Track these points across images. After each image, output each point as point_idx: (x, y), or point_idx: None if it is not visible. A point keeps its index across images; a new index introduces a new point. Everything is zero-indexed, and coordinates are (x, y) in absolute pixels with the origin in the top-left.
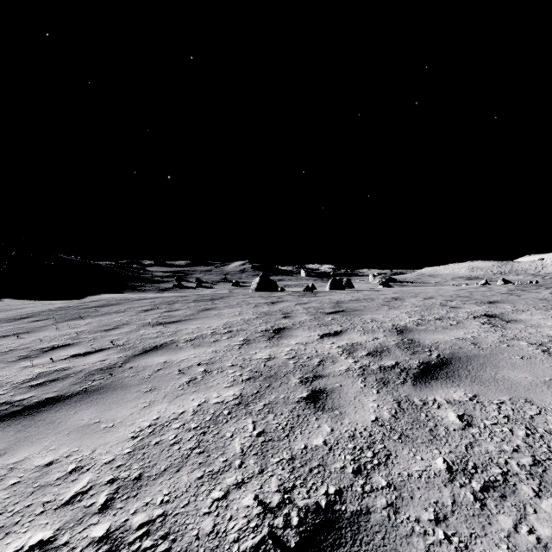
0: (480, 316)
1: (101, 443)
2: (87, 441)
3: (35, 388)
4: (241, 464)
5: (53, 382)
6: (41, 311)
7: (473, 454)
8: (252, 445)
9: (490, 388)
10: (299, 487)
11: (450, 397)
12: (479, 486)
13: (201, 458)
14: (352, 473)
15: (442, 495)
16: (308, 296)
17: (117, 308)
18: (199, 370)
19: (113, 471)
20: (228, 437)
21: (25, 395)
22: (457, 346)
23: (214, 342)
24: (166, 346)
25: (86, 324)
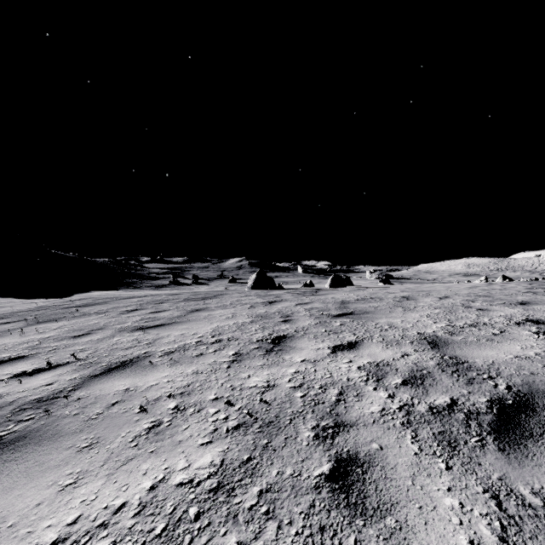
0: (524, 323)
1: None
2: None
3: None
4: None
5: None
6: (17, 311)
7: None
8: None
9: None
10: None
11: None
12: None
13: None
14: None
15: None
16: (308, 294)
17: (100, 308)
18: (169, 406)
19: None
20: None
21: None
22: (526, 370)
23: (197, 357)
24: (136, 362)
25: (57, 328)
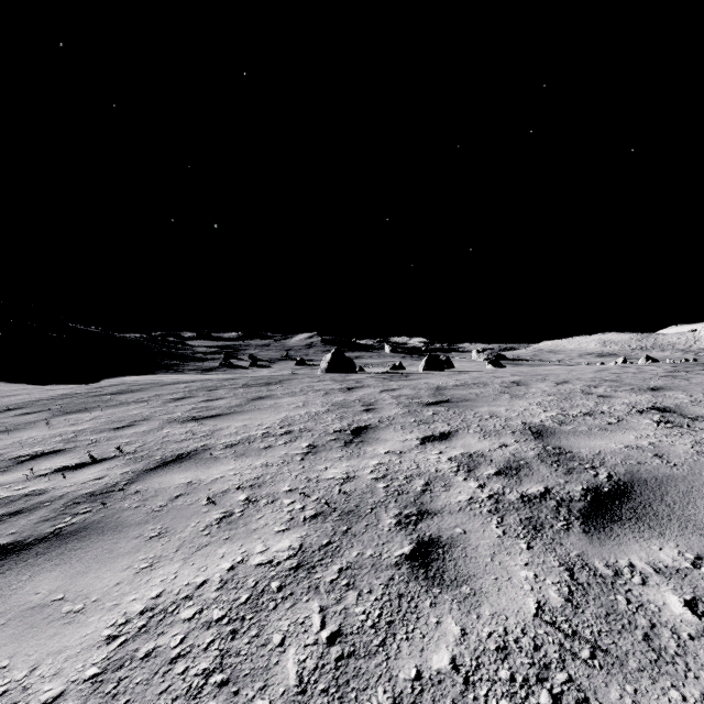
0: (648, 411)
1: (51, 651)
2: (29, 643)
3: None
4: None
5: (13, 516)
6: (37, 400)
7: None
8: (318, 666)
9: None
10: None
11: (657, 559)
12: None
13: (222, 699)
14: None
15: None
16: (397, 379)
17: (139, 396)
18: (239, 498)
19: None
20: (276, 645)
21: None
22: (633, 459)
23: (265, 450)
24: (195, 455)
25: (91, 419)
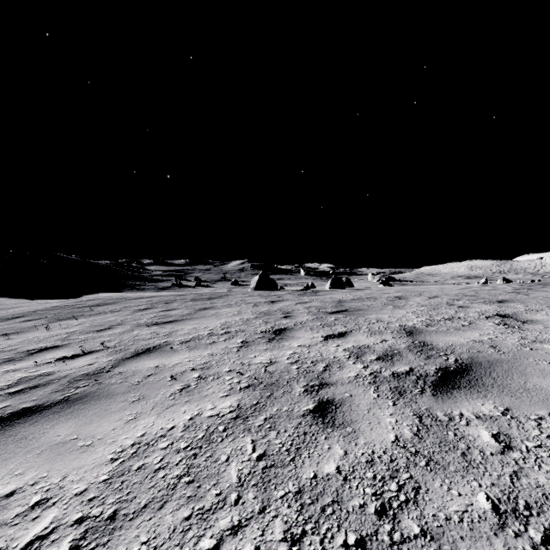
0: (493, 317)
1: (74, 467)
2: (59, 463)
3: (13, 396)
4: (237, 499)
5: (33, 389)
6: (35, 311)
7: (521, 487)
8: (251, 472)
9: (522, 400)
10: (310, 534)
11: (479, 410)
12: (539, 535)
13: (190, 490)
14: (375, 514)
15: (494, 549)
16: (308, 295)
17: (113, 307)
18: (193, 376)
19: (83, 506)
20: (223, 461)
21: (0, 404)
22: (475, 349)
23: (210, 344)
24: (159, 348)
25: (79, 324)
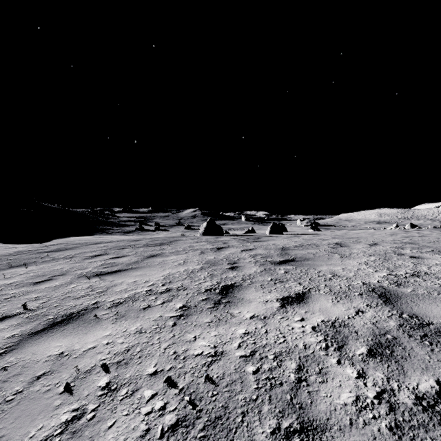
0: None
1: None
2: None
3: None
4: None
5: None
6: None
7: None
8: None
9: None
10: None
11: None
12: None
13: None
14: None
15: None
16: (252, 241)
17: (68, 253)
18: (99, 383)
19: None
20: None
21: None
22: None
23: (143, 311)
24: (82, 315)
25: (23, 273)
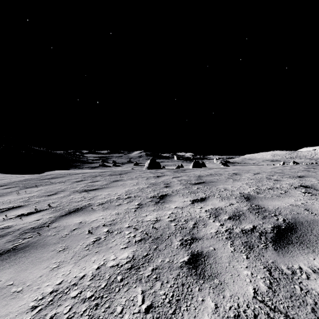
0: (299, 187)
1: (2, 314)
2: None
3: None
4: None
5: None
6: (13, 181)
7: None
8: None
9: None
10: None
11: (313, 265)
12: None
13: None
14: None
15: None
16: (180, 172)
17: (61, 179)
18: (104, 230)
19: None
20: (118, 313)
21: None
22: (295, 211)
23: (117, 206)
24: (84, 208)
25: (38, 191)
